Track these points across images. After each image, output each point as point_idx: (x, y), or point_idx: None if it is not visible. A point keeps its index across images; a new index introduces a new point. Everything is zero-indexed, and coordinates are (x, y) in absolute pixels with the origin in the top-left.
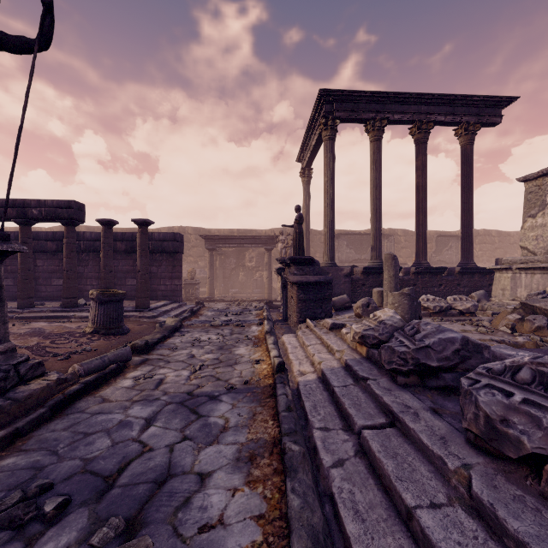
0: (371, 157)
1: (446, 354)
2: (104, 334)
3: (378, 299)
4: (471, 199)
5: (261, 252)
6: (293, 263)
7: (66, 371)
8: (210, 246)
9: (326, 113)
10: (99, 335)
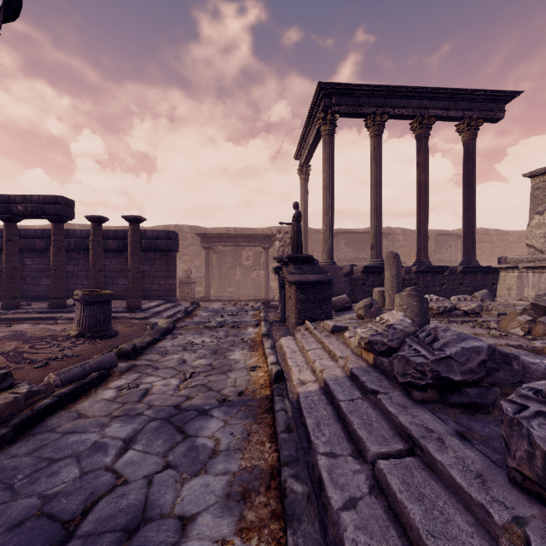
0: (371, 152)
1: (471, 366)
2: (90, 337)
3: (379, 299)
4: (473, 196)
5: (258, 250)
6: (291, 261)
7: (41, 380)
8: (206, 244)
9: (325, 107)
10: (85, 338)
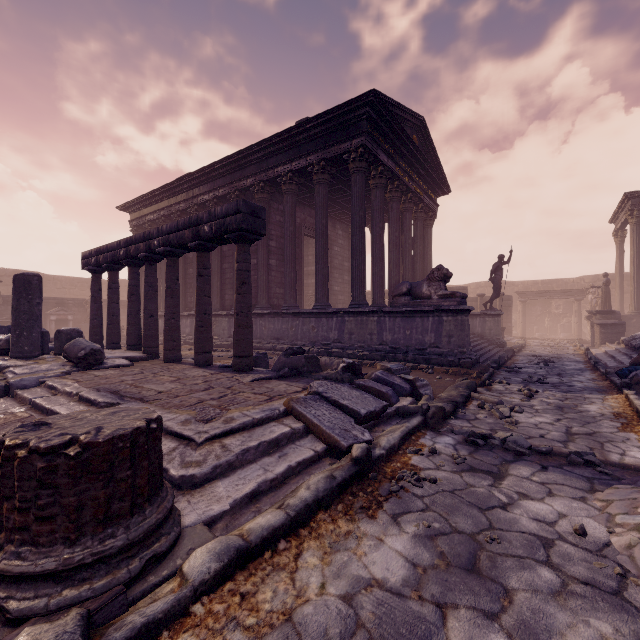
0: None
1: None
2: None
3: None
4: None
5: (569, 300)
6: (598, 313)
7: None
8: (522, 299)
9: (632, 205)
10: None
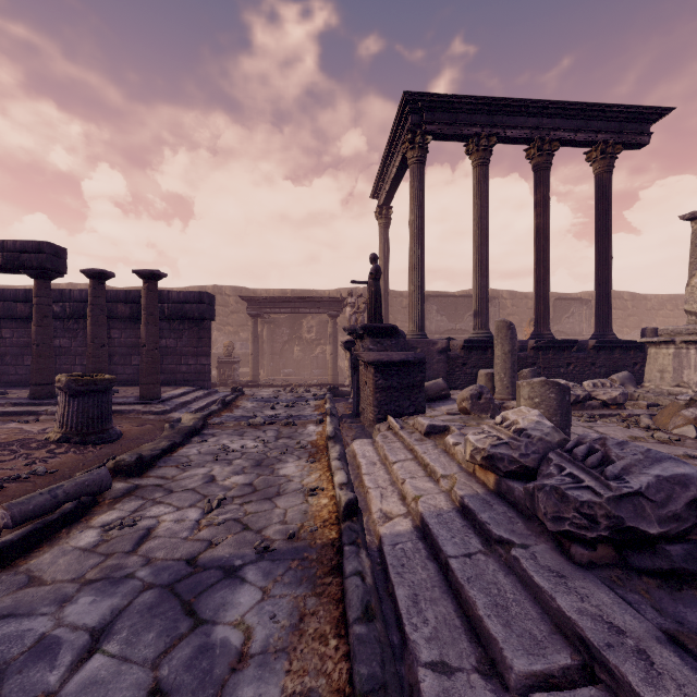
0: (474, 187)
1: (675, 508)
2: (78, 442)
3: (487, 384)
4: (609, 246)
5: (323, 319)
6: (367, 334)
7: None
8: (253, 311)
9: (413, 126)
10: (70, 444)
